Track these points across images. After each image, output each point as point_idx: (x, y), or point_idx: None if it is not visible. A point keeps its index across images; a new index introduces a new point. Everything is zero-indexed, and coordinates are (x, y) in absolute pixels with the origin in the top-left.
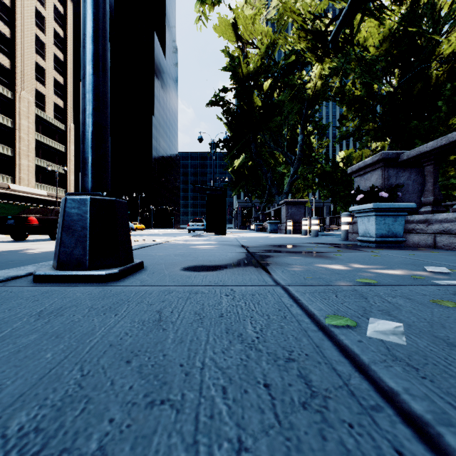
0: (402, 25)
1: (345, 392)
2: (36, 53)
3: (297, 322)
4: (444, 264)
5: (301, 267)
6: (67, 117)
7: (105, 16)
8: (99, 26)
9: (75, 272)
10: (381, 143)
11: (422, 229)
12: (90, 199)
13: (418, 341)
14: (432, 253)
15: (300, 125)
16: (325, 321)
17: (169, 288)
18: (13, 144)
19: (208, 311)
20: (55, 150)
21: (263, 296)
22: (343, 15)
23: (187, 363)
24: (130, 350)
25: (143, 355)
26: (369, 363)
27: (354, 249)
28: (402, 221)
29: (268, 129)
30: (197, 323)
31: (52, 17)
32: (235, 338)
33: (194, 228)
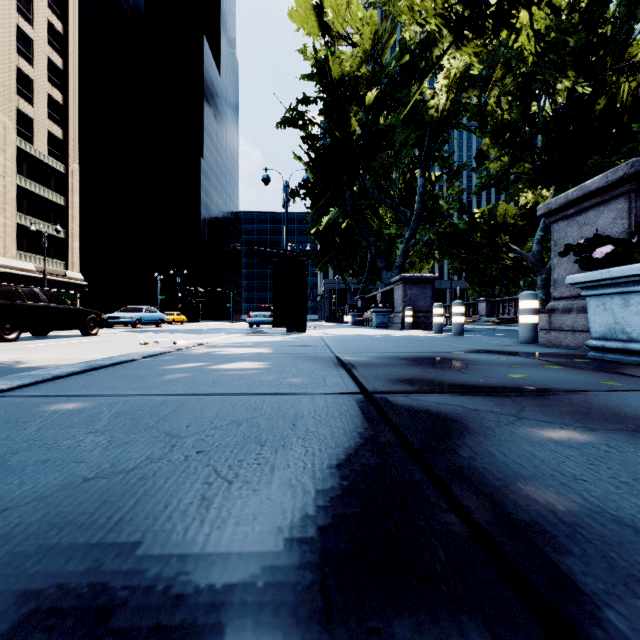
0: None
1: None
2: (18, 54)
3: None
4: None
5: None
6: (68, 154)
7: None
8: None
9: None
10: (532, 197)
11: None
12: None
13: None
14: None
15: (420, 163)
16: None
17: None
18: None
19: None
20: (49, 203)
21: None
22: None
23: None
24: None
25: None
26: None
27: (620, 372)
28: None
29: (372, 169)
30: None
31: (44, 1)
32: None
33: (257, 320)
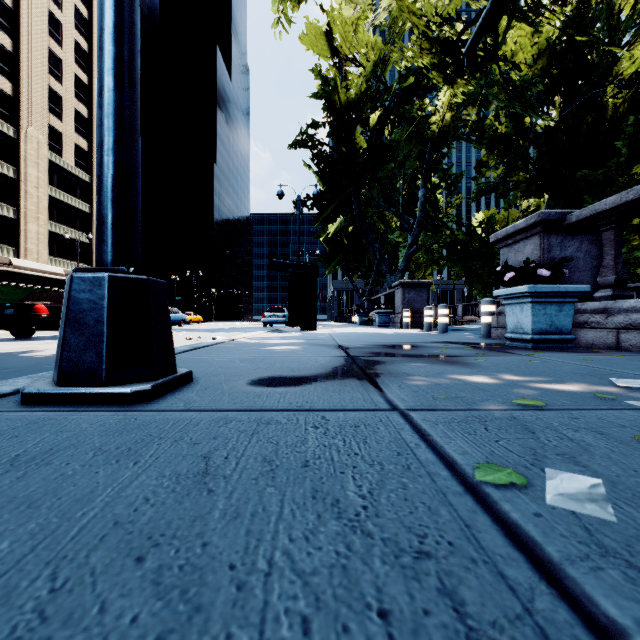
0: (567, 32)
1: (530, 629)
2: (49, 74)
3: (429, 476)
4: (638, 375)
5: (426, 379)
6: (93, 164)
7: (132, 2)
8: (123, 17)
9: (84, 389)
10: (535, 201)
11: (598, 322)
12: (109, 278)
13: (635, 515)
14: (615, 357)
15: (421, 174)
16: (474, 475)
17: (226, 414)
18: (17, 201)
19: (285, 455)
20: (76, 211)
21: (373, 428)
22: (484, 16)
23: (243, 562)
24: (146, 533)
25: (168, 545)
26: (561, 561)
27: (501, 350)
28: (570, 310)
29: (377, 180)
30: (266, 478)
31: (71, 23)
32: (327, 509)
33: (271, 320)
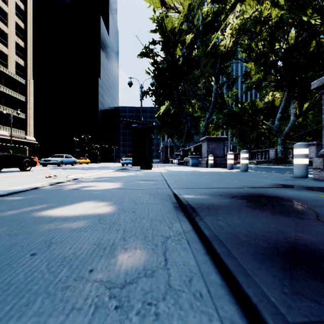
0: None
1: None
2: None
3: None
4: None
5: None
6: (27, 74)
7: None
8: None
9: None
10: (271, 98)
11: None
12: None
13: None
14: None
15: (214, 76)
16: None
17: None
18: None
19: None
20: (16, 100)
21: None
22: None
23: None
24: None
25: None
26: None
27: None
28: None
29: (188, 80)
30: None
31: None
32: None
33: (126, 162)
